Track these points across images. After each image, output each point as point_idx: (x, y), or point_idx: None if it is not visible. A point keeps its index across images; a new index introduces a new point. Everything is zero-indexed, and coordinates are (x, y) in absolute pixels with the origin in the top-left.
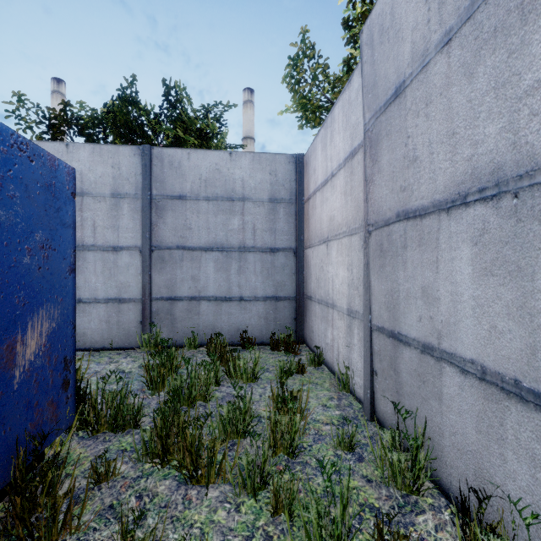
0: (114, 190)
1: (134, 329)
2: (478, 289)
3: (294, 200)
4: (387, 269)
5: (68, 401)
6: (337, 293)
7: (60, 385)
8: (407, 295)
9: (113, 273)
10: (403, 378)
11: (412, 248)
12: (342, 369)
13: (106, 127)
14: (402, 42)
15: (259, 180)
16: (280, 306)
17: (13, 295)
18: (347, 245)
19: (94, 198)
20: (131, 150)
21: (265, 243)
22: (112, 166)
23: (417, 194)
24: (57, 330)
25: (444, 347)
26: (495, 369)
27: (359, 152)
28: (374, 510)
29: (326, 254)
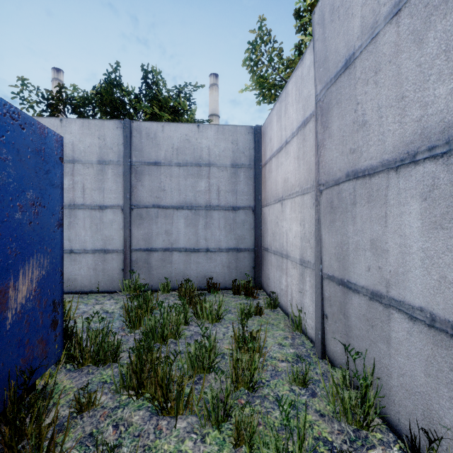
0: (100, 158)
1: (117, 275)
2: (428, 241)
3: (253, 165)
4: (337, 223)
5: (56, 339)
6: (291, 245)
7: (49, 324)
8: (356, 247)
9: (99, 228)
10: (352, 322)
11: (361, 204)
12: (295, 312)
13: (94, 106)
14: (352, 18)
15: (222, 148)
16: (240, 256)
17: (5, 246)
18: (300, 203)
19: (83, 164)
20: (114, 123)
21: (228, 202)
22: (98, 137)
23: (366, 155)
24: (47, 276)
25: (392, 294)
26: (445, 317)
27: (311, 121)
28: (327, 444)
29: (281, 212)
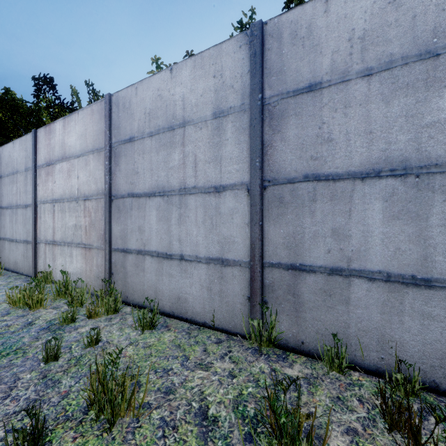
0: (216, 108)
1: (240, 306)
2: None
3: None
4: None
5: None
6: None
7: None
8: None
9: (215, 223)
10: None
11: None
12: None
13: None
14: None
15: None
16: None
17: None
18: None
19: (195, 125)
20: (236, 41)
21: None
22: (213, 75)
23: None
24: None
25: None
26: None
27: None
28: None
29: None
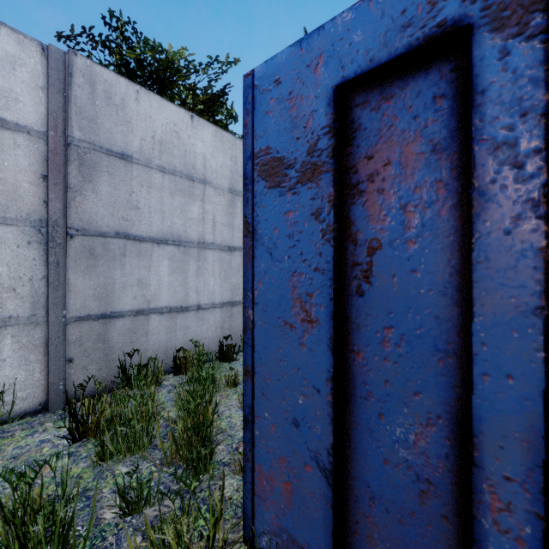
0: None
1: None
2: (171, 278)
3: None
4: (101, 269)
5: None
6: None
7: None
8: (125, 285)
9: None
10: (116, 341)
11: (132, 257)
12: None
13: None
14: (133, 134)
15: None
16: None
17: None
18: None
19: None
20: None
21: None
22: None
23: (138, 228)
24: None
25: (152, 306)
26: (175, 306)
27: (22, 135)
28: (170, 390)
29: None
